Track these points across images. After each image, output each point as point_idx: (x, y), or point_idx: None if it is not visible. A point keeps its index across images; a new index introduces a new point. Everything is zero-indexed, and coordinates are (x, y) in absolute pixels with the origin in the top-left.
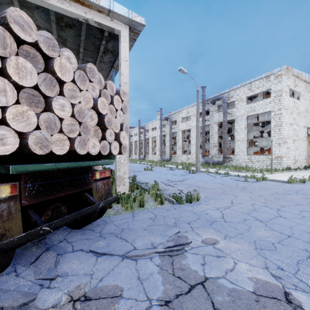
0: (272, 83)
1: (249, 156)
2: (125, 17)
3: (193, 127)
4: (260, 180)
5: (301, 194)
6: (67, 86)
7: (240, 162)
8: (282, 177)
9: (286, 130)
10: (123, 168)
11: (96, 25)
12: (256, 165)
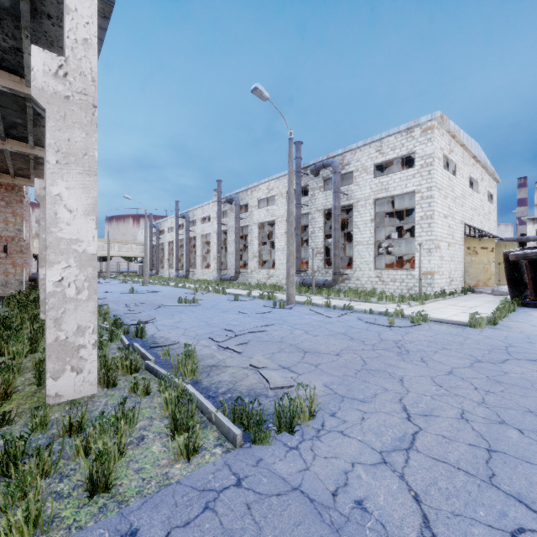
0: (418, 142)
1: (378, 271)
2: None
3: (280, 218)
4: (420, 323)
5: (527, 361)
6: None
7: (362, 282)
8: (445, 311)
9: (440, 226)
10: (74, 315)
11: None
12: (391, 288)
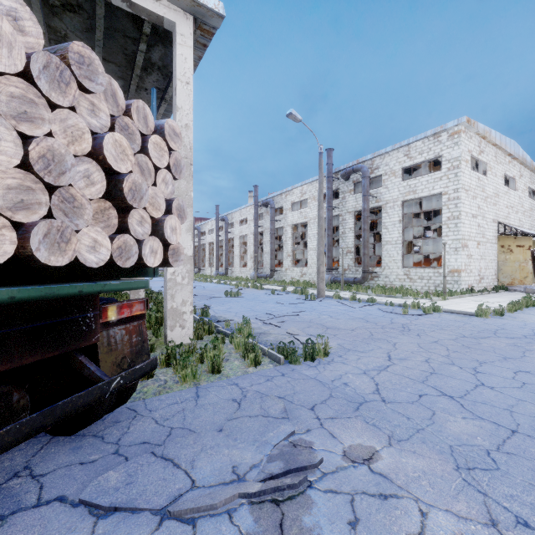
0: (445, 146)
1: (406, 269)
2: None
3: (312, 219)
4: (430, 313)
5: (505, 338)
6: (4, 85)
7: (390, 279)
8: (463, 305)
9: (467, 226)
10: (180, 293)
11: (124, 6)
12: (419, 286)
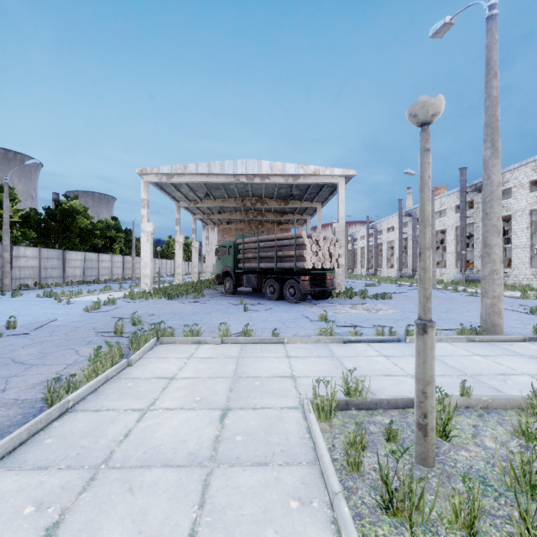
0: None
1: (533, 270)
2: (342, 174)
3: (450, 227)
4: None
5: None
6: (321, 247)
7: (519, 279)
8: None
9: None
10: (340, 277)
11: (322, 183)
12: None
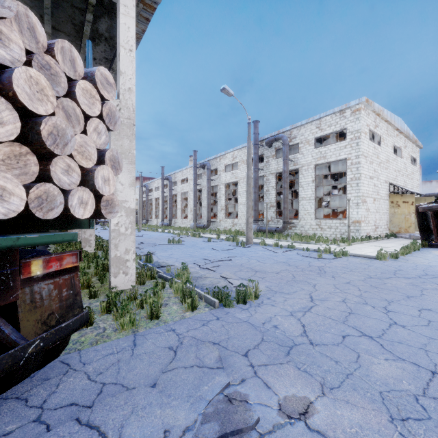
0: (349, 120)
1: (318, 220)
2: None
3: (242, 179)
4: (340, 256)
5: (403, 278)
6: None
7: (305, 228)
8: (365, 249)
9: (366, 185)
10: (124, 243)
11: None
12: (328, 234)
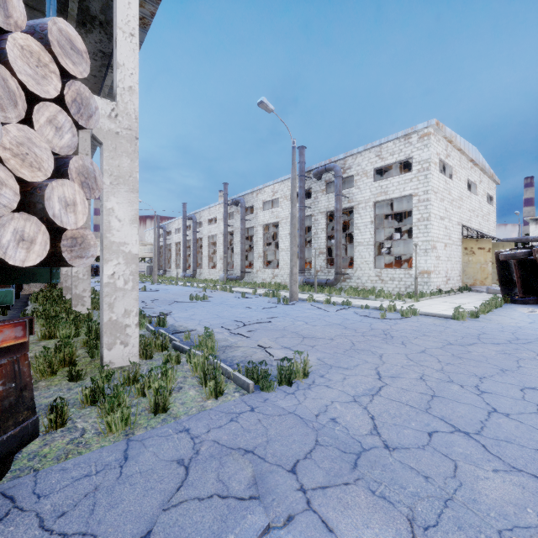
0: (415, 148)
1: (377, 270)
2: None
3: (284, 219)
4: (409, 316)
5: (491, 344)
6: None
7: (362, 281)
8: (436, 307)
9: (436, 228)
10: (122, 301)
11: None
12: (390, 287)
